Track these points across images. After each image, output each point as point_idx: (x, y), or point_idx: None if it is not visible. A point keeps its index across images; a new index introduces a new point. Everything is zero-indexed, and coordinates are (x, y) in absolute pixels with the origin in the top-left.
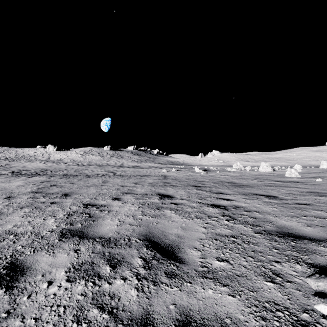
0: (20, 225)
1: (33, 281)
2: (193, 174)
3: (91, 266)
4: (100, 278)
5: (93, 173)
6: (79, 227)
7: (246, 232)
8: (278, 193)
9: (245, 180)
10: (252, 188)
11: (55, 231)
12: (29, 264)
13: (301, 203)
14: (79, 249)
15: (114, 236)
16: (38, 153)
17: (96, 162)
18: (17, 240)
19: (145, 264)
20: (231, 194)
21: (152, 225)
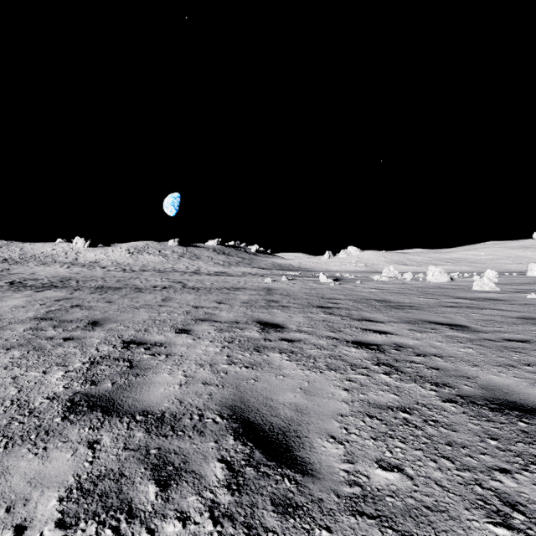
0: None
1: None
2: (317, 287)
3: (117, 485)
4: (132, 516)
5: (147, 284)
6: (108, 388)
7: (426, 400)
8: (468, 320)
9: (406, 296)
10: (420, 310)
11: (60, 397)
12: None
13: (513, 339)
14: (98, 440)
15: (171, 409)
16: (58, 250)
17: (155, 265)
18: None
19: (231, 478)
20: (386, 322)
21: (246, 385)
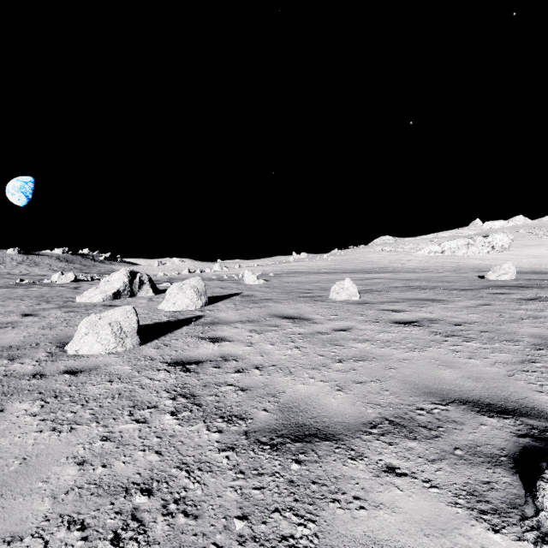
0: None
1: None
2: None
3: None
4: None
5: None
6: None
7: None
8: None
9: None
10: None
11: None
12: None
13: None
14: None
15: None
16: None
17: None
18: None
19: None
20: None
21: (6, 282)
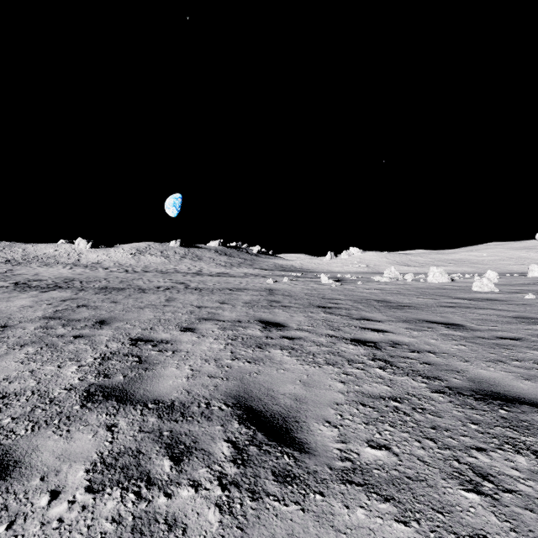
0: (15, 378)
1: (23, 491)
2: (319, 288)
3: (136, 460)
4: (151, 484)
5: (151, 285)
6: (120, 380)
7: (416, 391)
8: (464, 319)
9: (406, 296)
10: (418, 310)
11: (77, 388)
12: (20, 456)
13: (505, 337)
14: (116, 424)
15: (180, 398)
16: (60, 251)
17: (157, 266)
18: (4, 407)
19: (237, 454)
20: (385, 321)
21: (249, 377)
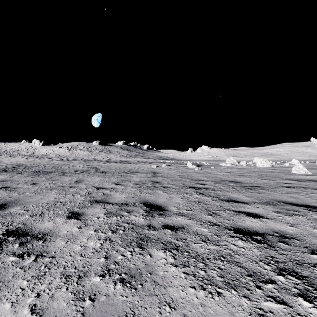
0: None
1: None
2: (187, 171)
3: None
4: None
5: (72, 169)
6: None
7: None
8: (314, 200)
9: (250, 178)
10: (268, 190)
11: None
12: None
13: None
14: None
15: None
16: (22, 147)
17: (83, 157)
18: None
19: None
20: (250, 202)
21: None
